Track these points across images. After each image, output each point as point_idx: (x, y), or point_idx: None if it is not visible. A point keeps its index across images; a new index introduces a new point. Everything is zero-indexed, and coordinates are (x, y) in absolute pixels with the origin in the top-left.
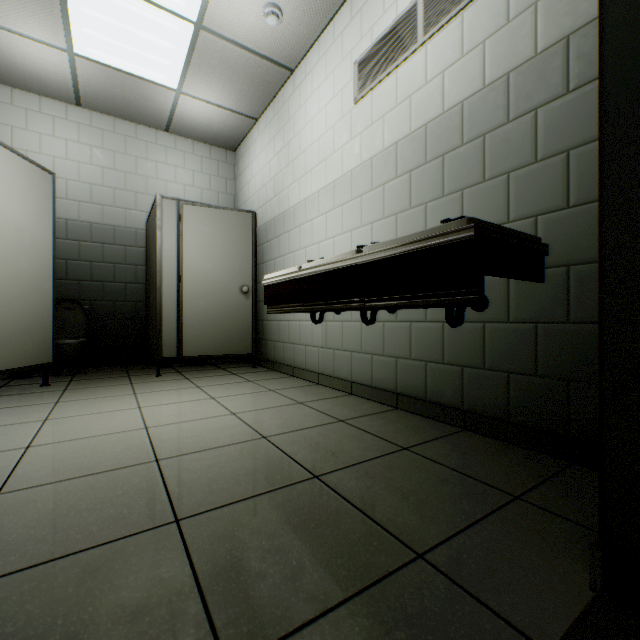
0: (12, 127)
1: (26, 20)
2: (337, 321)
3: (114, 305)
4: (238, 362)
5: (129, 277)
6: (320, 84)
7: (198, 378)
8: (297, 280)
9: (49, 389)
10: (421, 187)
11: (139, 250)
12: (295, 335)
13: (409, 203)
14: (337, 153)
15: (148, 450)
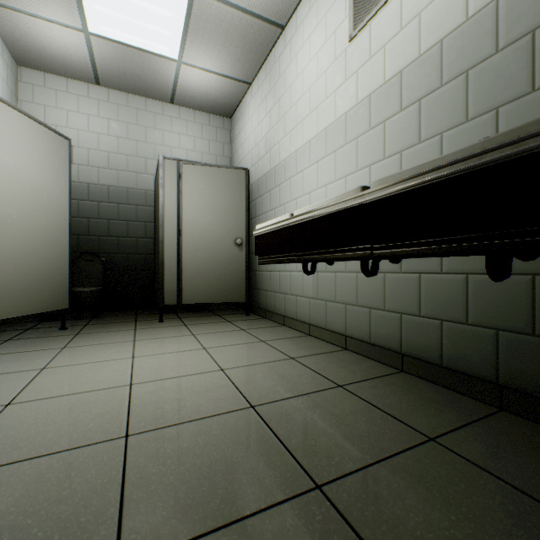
0: (45, 106)
1: (46, 3)
2: (329, 272)
3: (127, 257)
4: (233, 309)
5: (140, 233)
6: (311, 32)
7: (195, 325)
8: (289, 228)
9: (64, 333)
10: (434, 115)
11: (148, 209)
12: (286, 285)
13: (417, 136)
14: (329, 98)
15: (122, 418)
